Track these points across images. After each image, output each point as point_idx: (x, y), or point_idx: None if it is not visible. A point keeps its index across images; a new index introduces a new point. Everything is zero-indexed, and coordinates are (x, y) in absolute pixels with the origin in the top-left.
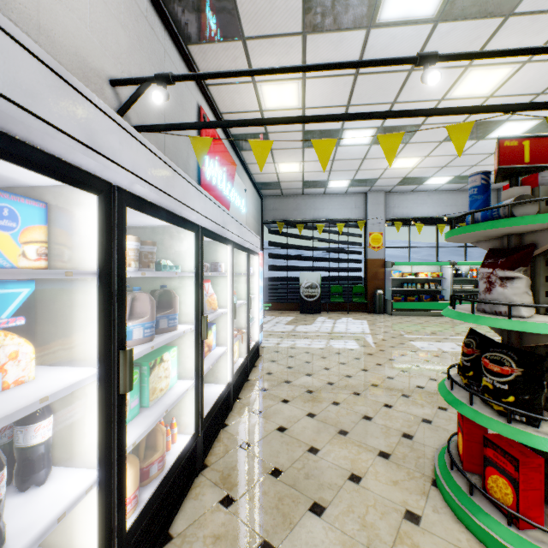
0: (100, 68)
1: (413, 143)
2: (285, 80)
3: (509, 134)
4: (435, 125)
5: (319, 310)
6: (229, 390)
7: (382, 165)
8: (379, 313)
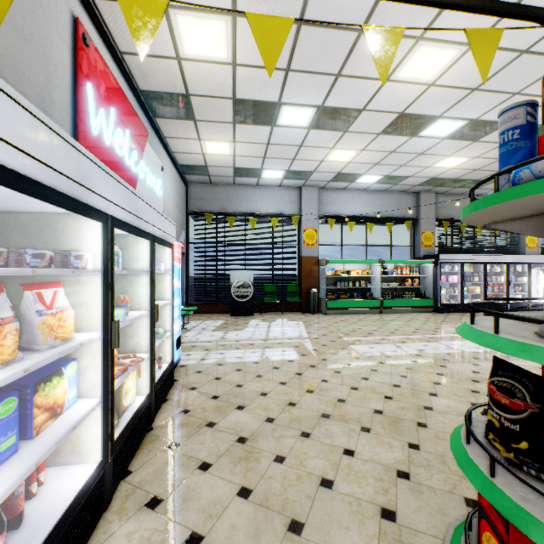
0: None
1: (351, 132)
2: (209, 13)
3: (439, 134)
4: (376, 112)
5: (252, 311)
6: (103, 473)
7: (318, 156)
8: (314, 313)
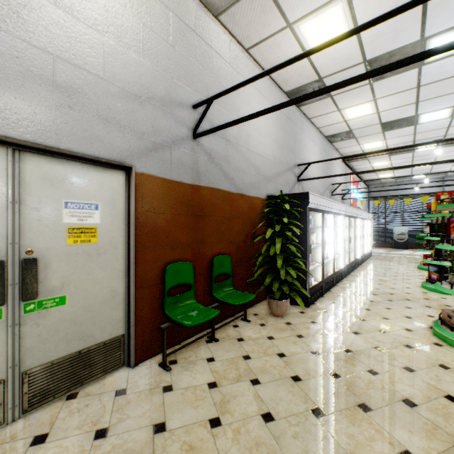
0: (340, 189)
1: None
2: (382, 162)
3: None
4: None
5: (406, 247)
6: (366, 255)
7: (446, 169)
8: None
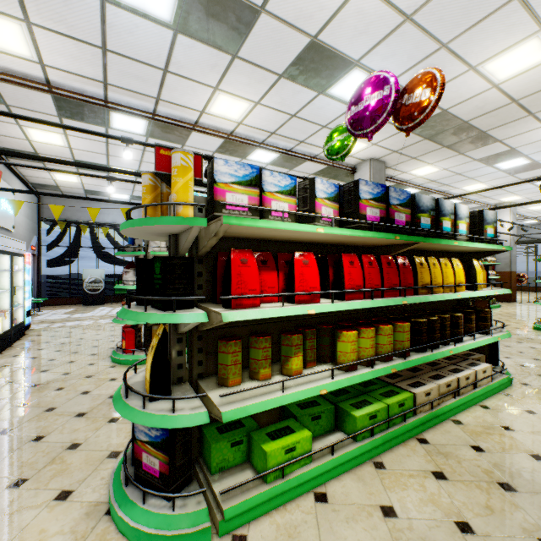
0: None
1: None
2: (50, 131)
3: None
4: None
5: (103, 301)
6: None
7: None
8: None
